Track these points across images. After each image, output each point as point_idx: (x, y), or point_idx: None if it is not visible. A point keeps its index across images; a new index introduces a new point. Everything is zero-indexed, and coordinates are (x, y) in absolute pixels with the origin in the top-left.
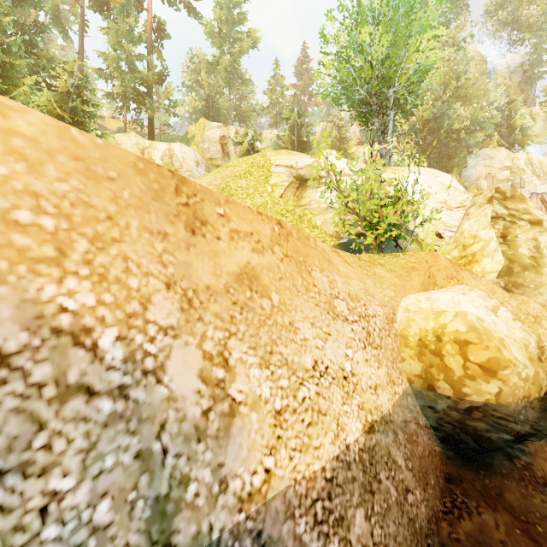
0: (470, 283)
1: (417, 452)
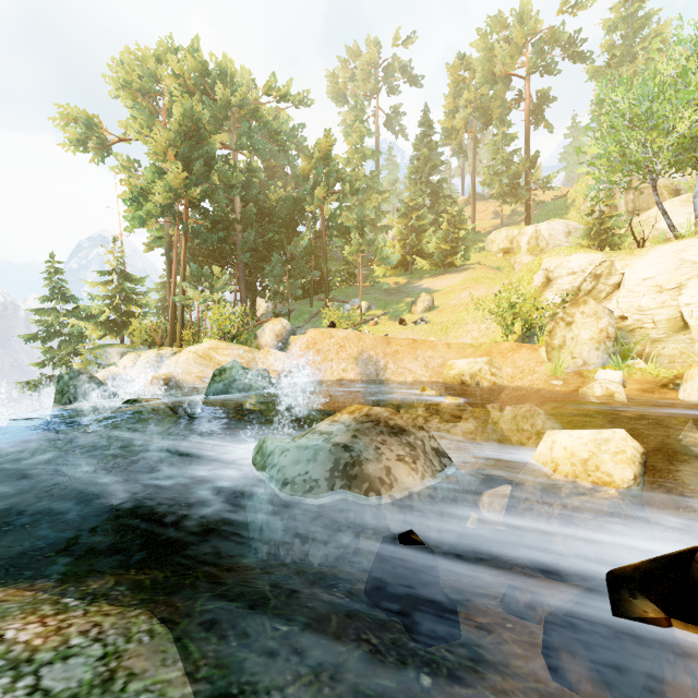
0: (522, 356)
1: None
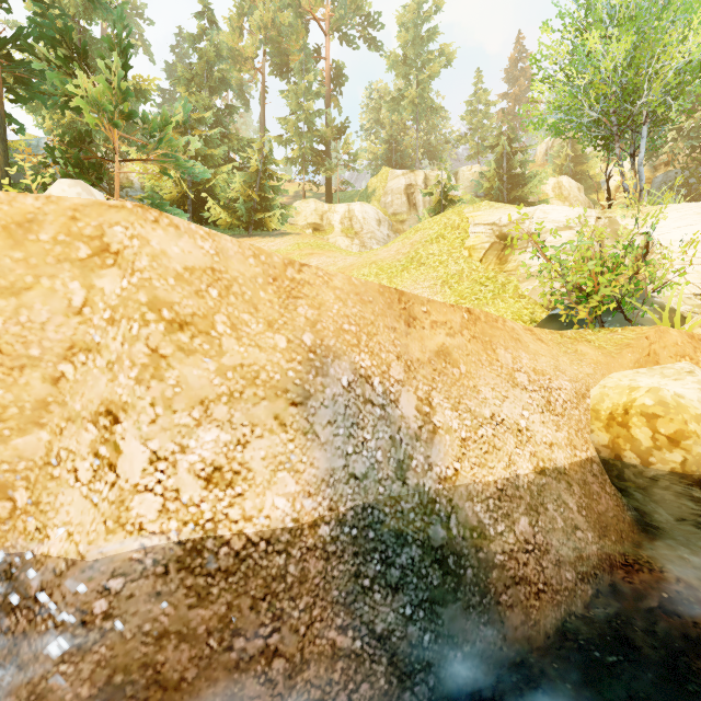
0: None
1: (596, 508)
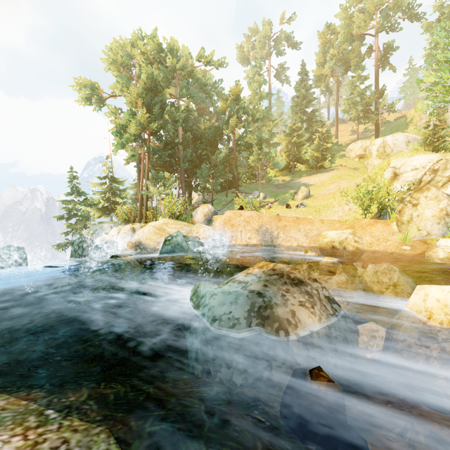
0: (378, 228)
1: None
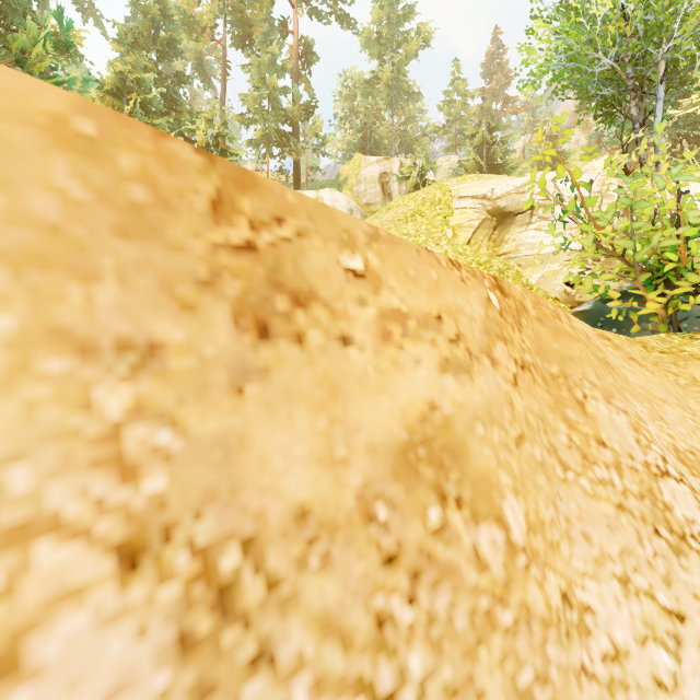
0: None
1: None
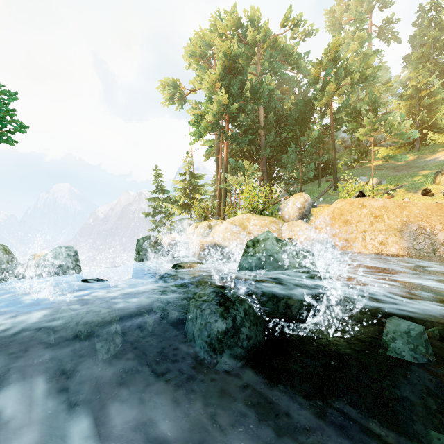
0: None
1: None
